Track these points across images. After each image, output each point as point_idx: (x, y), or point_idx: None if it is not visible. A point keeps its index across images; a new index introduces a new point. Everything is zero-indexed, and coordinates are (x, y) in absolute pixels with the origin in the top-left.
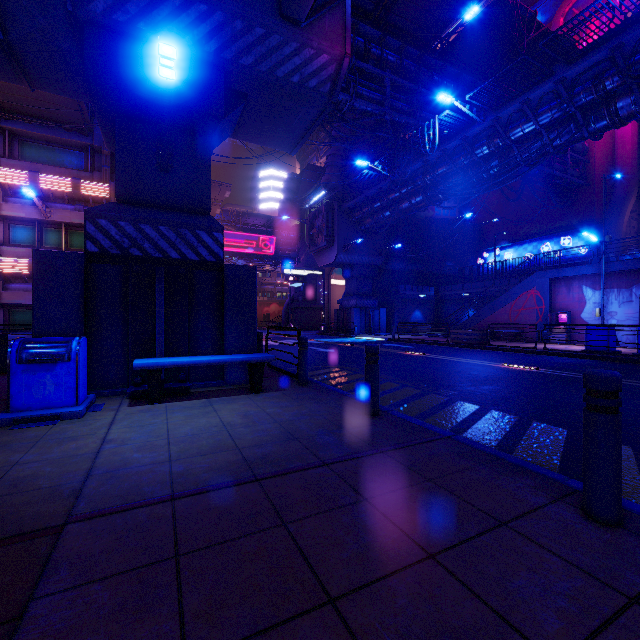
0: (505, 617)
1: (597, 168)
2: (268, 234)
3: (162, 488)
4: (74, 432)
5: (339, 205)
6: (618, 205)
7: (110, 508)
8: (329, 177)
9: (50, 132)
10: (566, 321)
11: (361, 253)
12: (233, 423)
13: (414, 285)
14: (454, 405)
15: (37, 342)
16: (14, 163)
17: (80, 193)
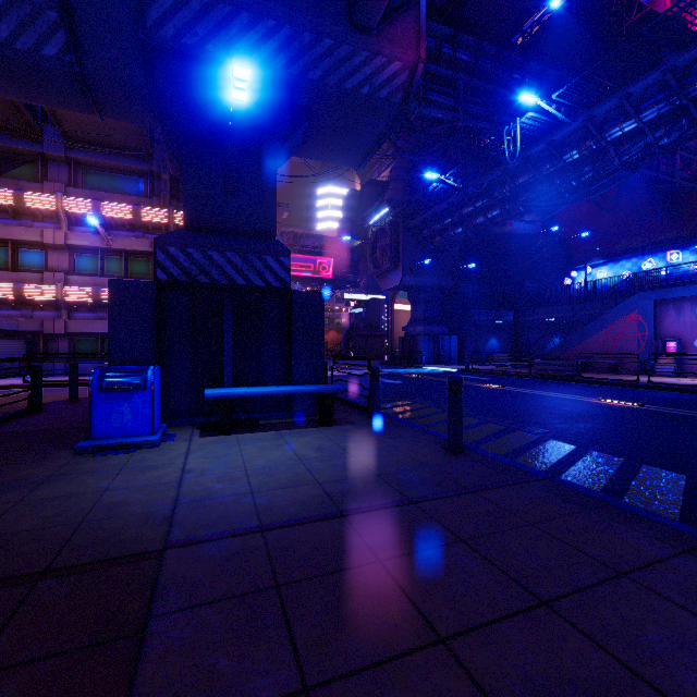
0: (637, 672)
1: None
2: (327, 256)
3: (250, 519)
4: (153, 461)
5: (405, 223)
6: None
7: (203, 536)
8: (393, 192)
9: (112, 159)
10: (675, 350)
11: (429, 275)
12: (308, 457)
13: (489, 309)
14: (546, 444)
15: (115, 371)
16: (78, 192)
17: (140, 219)
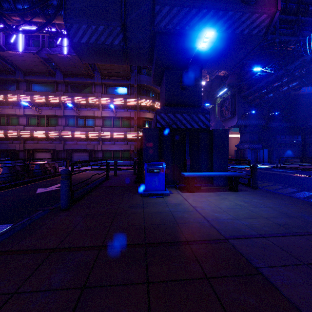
0: None
1: None
2: None
3: (250, 231)
4: (175, 201)
5: (238, 94)
6: None
7: (237, 236)
8: (231, 80)
9: (116, 81)
10: None
11: (252, 119)
12: (244, 205)
13: (286, 135)
14: None
15: (150, 164)
16: (105, 95)
17: (126, 104)
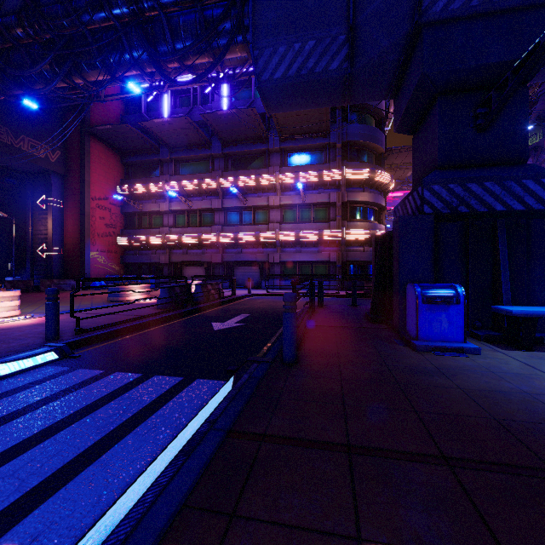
0: None
1: None
2: None
3: None
4: (509, 369)
5: None
6: None
7: None
8: None
9: (305, 142)
10: None
11: None
12: None
13: None
14: None
15: (427, 287)
16: (286, 169)
17: (322, 180)
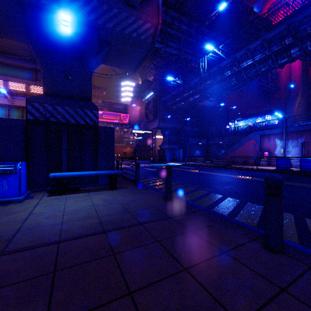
0: (218, 300)
1: (282, 82)
2: (125, 113)
3: (55, 237)
4: (16, 209)
5: (159, 99)
6: (292, 100)
7: (25, 247)
8: (155, 85)
9: (14, 61)
10: (267, 155)
11: (170, 122)
12: (98, 204)
13: (196, 138)
14: (210, 195)
15: None
16: None
17: (30, 91)
